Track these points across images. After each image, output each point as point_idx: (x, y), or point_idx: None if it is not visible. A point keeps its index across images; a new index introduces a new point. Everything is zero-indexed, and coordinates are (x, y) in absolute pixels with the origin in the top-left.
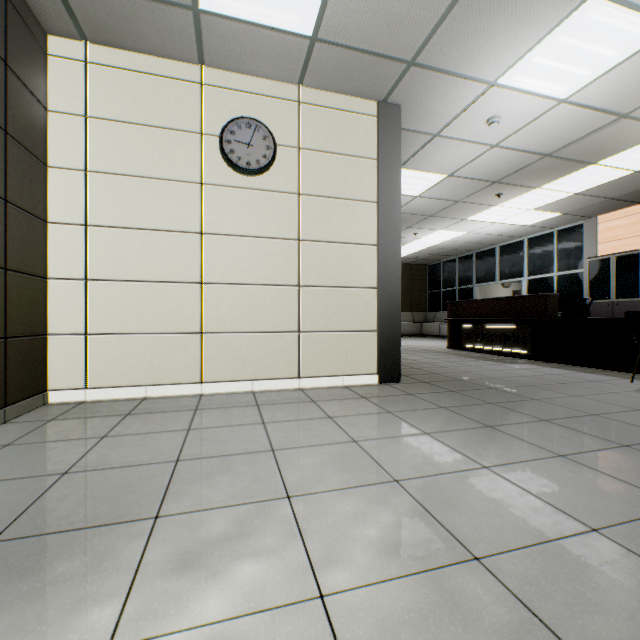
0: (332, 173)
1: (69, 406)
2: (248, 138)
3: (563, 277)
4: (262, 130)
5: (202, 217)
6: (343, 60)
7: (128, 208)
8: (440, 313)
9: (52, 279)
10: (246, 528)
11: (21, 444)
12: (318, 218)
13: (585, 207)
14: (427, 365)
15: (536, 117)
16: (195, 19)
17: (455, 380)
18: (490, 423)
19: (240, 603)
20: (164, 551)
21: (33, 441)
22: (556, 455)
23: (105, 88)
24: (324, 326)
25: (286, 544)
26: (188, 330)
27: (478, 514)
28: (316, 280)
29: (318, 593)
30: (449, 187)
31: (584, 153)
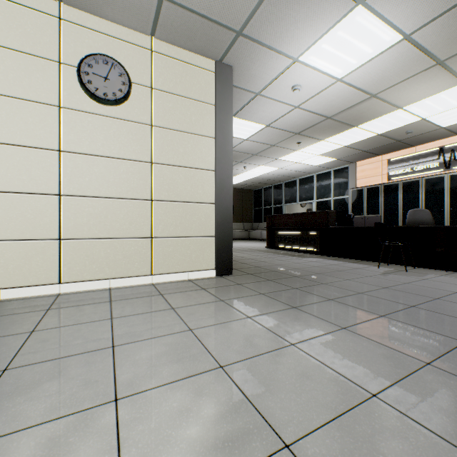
0: (179, 111)
1: None
2: (105, 73)
3: (337, 200)
4: (118, 68)
5: (60, 136)
6: (187, 21)
7: None
8: (262, 223)
9: None
10: (57, 451)
11: None
12: (168, 146)
13: (350, 155)
14: (252, 260)
15: (323, 89)
16: None
17: (271, 271)
18: (295, 304)
19: None
20: None
21: None
22: (341, 328)
23: None
24: (173, 233)
25: None
26: (46, 237)
27: (288, 393)
28: (166, 196)
29: None
30: (267, 134)
31: (350, 119)
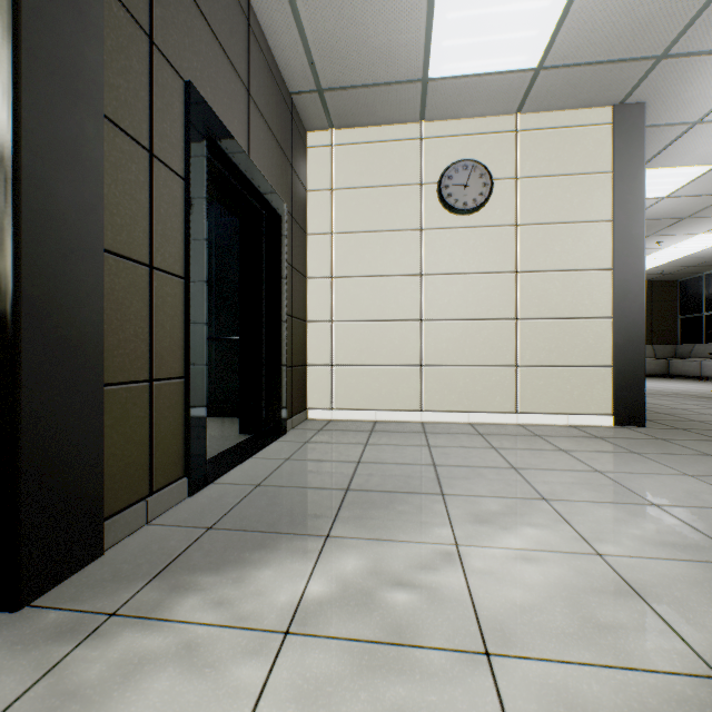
0: (554, 197)
1: (324, 422)
2: (464, 180)
3: None
4: (478, 169)
5: (421, 260)
6: (571, 78)
7: (362, 260)
8: (700, 346)
9: (309, 322)
10: (516, 511)
11: (315, 442)
12: (537, 247)
13: None
14: (681, 411)
15: None
16: (422, 87)
17: None
18: None
19: (533, 545)
20: (461, 512)
21: (320, 441)
22: None
23: (345, 163)
24: (544, 360)
25: (556, 524)
26: (409, 363)
27: None
28: (535, 312)
29: (595, 552)
30: None
31: None
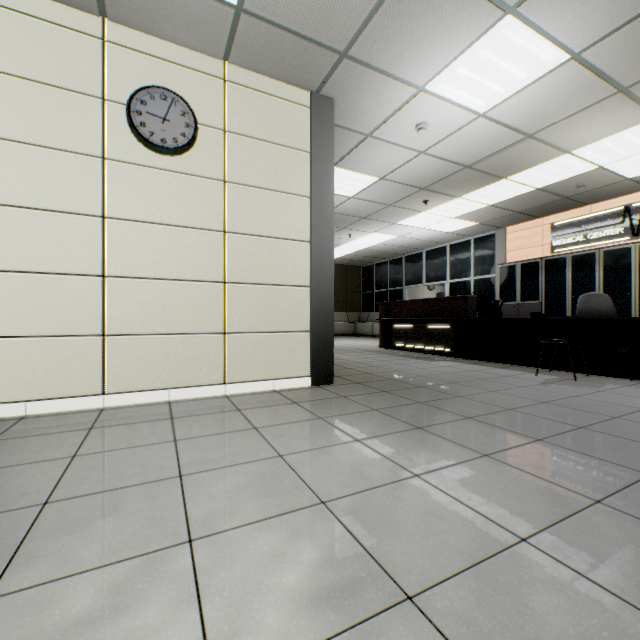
0: (262, 162)
1: None
2: (163, 111)
3: (479, 281)
4: (180, 104)
5: (104, 198)
6: (273, 39)
7: None
8: (373, 313)
9: None
10: (123, 598)
11: None
12: (246, 209)
13: (497, 218)
14: (360, 365)
15: (459, 128)
16: None
17: (387, 380)
18: (420, 424)
19: None
20: None
21: None
22: (481, 455)
23: None
24: (253, 326)
25: (176, 616)
26: (85, 332)
27: (410, 536)
28: (244, 276)
29: None
30: (381, 190)
31: (497, 168)
